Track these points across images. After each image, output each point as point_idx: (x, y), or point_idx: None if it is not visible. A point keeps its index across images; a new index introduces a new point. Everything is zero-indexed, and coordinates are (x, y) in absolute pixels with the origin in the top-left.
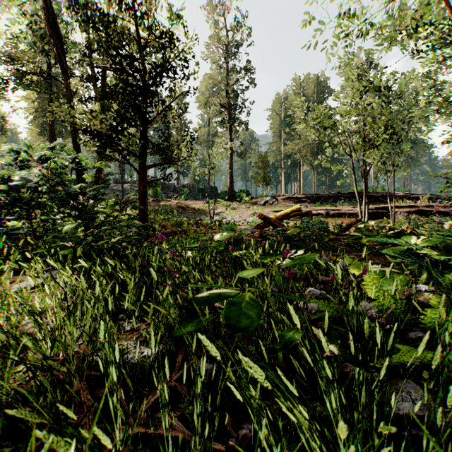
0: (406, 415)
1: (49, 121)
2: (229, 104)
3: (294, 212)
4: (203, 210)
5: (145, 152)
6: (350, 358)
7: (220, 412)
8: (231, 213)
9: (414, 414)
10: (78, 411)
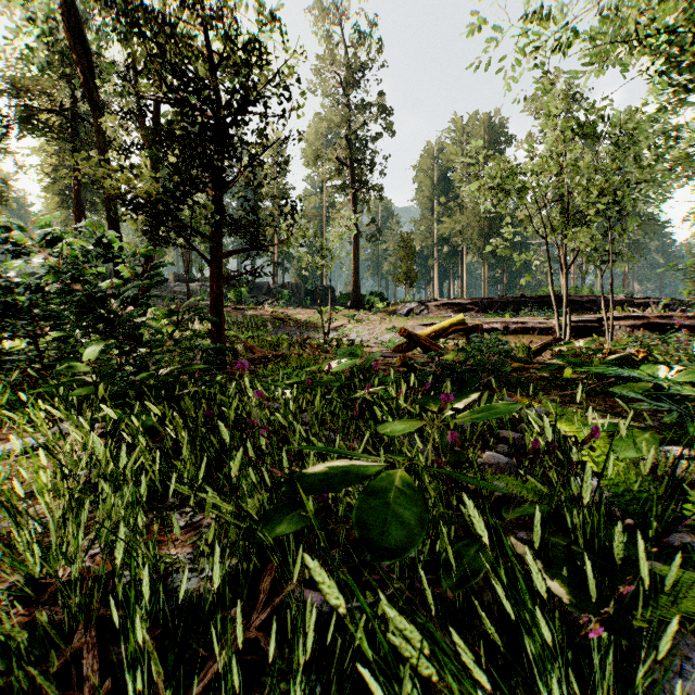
0: None
1: (73, 186)
2: (353, 160)
3: (454, 327)
4: (312, 322)
5: (220, 232)
6: (590, 608)
7: (338, 694)
8: (356, 328)
9: None
10: None
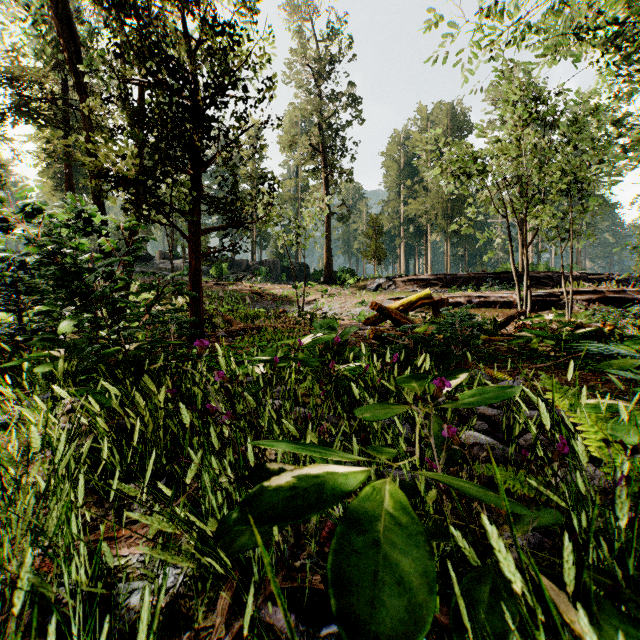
0: None
1: (65, 169)
2: (325, 146)
3: (421, 301)
4: (288, 297)
5: (198, 210)
6: None
7: None
8: (328, 302)
9: None
10: None
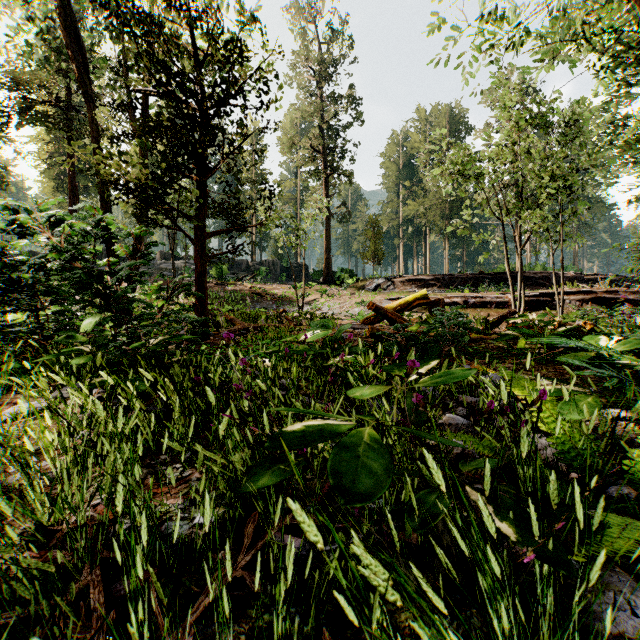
0: (621, 635)
1: (68, 171)
2: (325, 147)
3: (418, 301)
4: (287, 297)
5: (204, 214)
6: (534, 545)
7: (315, 625)
8: (328, 302)
9: (635, 633)
10: (83, 625)
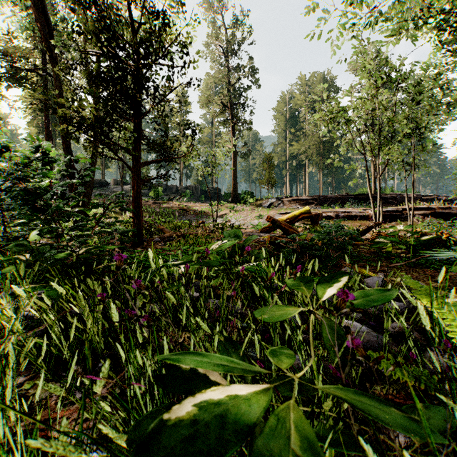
0: None
1: (45, 120)
2: (232, 103)
3: (303, 215)
4: (205, 212)
5: (139, 148)
6: None
7: None
8: (235, 216)
9: None
10: None
